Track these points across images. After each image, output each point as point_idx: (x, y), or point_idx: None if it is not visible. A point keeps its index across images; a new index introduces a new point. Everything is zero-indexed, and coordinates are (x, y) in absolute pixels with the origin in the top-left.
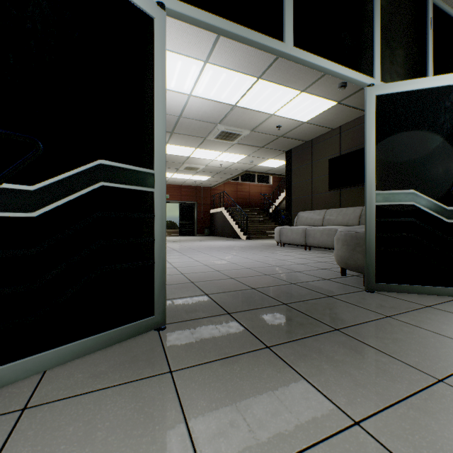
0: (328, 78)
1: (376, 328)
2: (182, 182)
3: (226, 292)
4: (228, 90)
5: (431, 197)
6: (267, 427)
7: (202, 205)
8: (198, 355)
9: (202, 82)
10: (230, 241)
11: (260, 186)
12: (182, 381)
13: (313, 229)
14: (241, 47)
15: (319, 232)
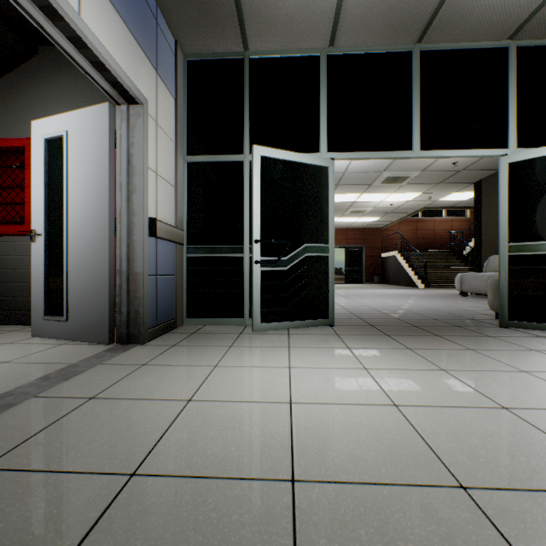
0: None
1: (468, 338)
2: (347, 225)
3: (375, 319)
4: None
5: None
6: (372, 345)
7: (371, 249)
8: (350, 333)
9: None
10: (402, 289)
11: (450, 221)
12: (342, 336)
13: None
14: None
15: None
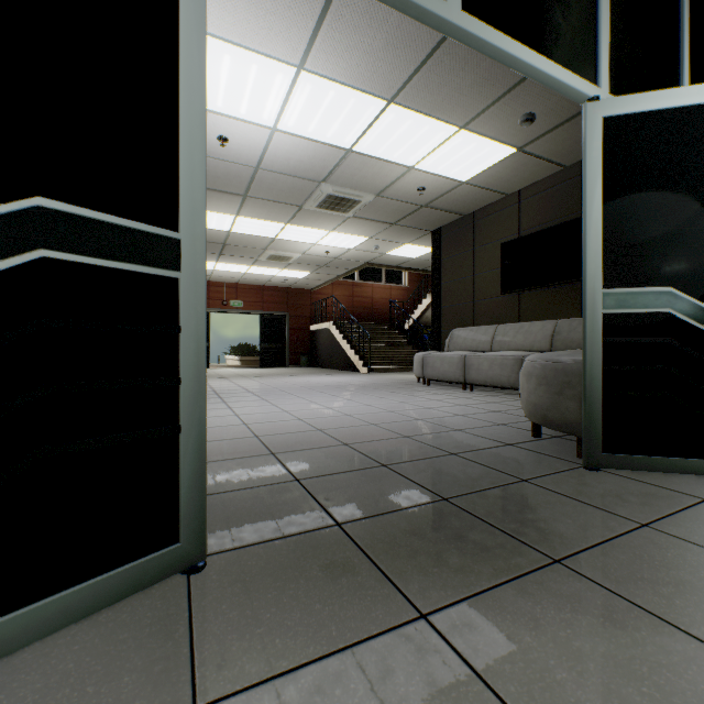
0: (506, 105)
1: (632, 554)
2: (264, 280)
3: (335, 475)
4: (338, 123)
5: (701, 300)
6: None
7: (298, 318)
8: (267, 648)
9: (293, 106)
10: (342, 375)
11: (389, 288)
12: None
13: (478, 357)
14: (361, 42)
15: (487, 361)
